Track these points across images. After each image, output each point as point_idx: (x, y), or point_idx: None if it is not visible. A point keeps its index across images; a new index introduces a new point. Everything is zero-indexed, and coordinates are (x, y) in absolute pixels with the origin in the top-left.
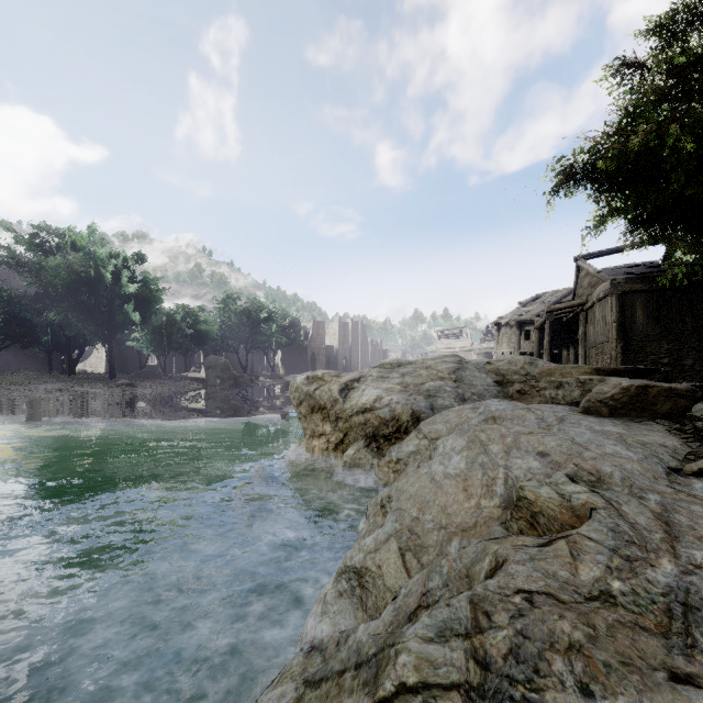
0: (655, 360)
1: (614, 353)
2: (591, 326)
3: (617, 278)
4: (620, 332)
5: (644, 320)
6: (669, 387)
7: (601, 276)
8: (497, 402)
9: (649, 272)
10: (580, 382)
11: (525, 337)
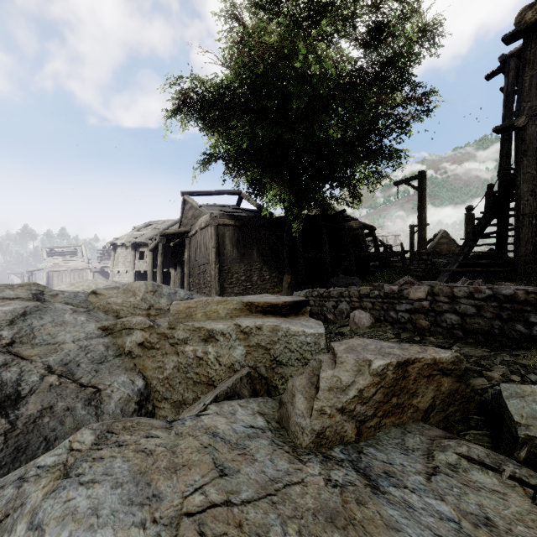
0: (238, 278)
1: (214, 272)
2: (195, 250)
3: (215, 213)
4: (217, 256)
5: (231, 247)
6: (434, 358)
7: (203, 209)
8: (81, 486)
9: (233, 212)
10: (243, 332)
11: (140, 258)
